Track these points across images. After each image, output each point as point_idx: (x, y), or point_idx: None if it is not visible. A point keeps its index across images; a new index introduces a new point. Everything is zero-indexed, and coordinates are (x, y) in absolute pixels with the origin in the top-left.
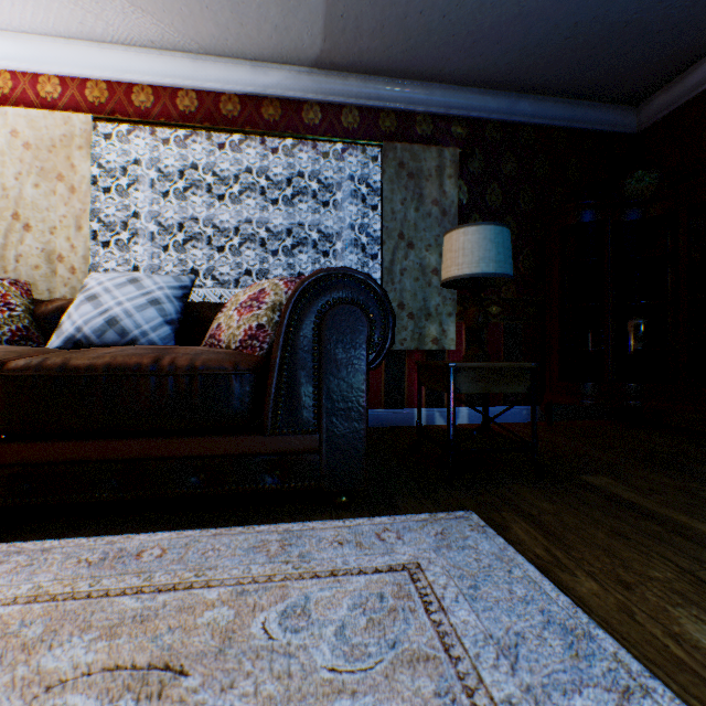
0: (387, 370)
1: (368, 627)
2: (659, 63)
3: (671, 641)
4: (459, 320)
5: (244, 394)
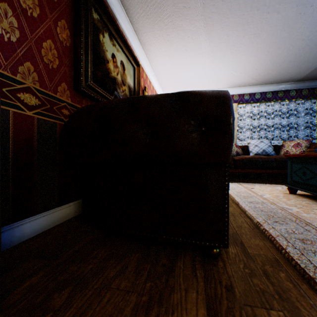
0: None
1: None
2: None
3: None
4: None
5: None
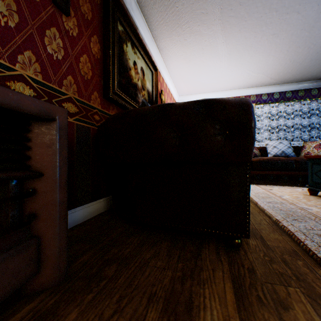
0: None
1: None
2: None
3: None
4: None
5: None
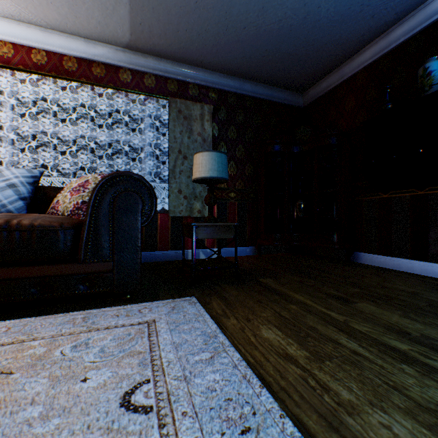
0: (172, 228)
1: (118, 346)
2: (308, 75)
3: (253, 336)
4: None
5: (67, 241)
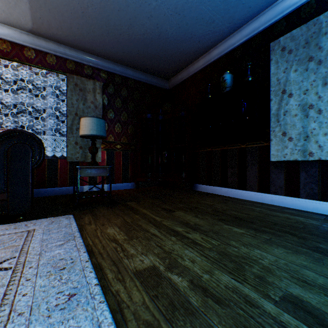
0: (71, 170)
1: (1, 244)
2: (169, 69)
3: (100, 232)
4: (104, 150)
5: None
